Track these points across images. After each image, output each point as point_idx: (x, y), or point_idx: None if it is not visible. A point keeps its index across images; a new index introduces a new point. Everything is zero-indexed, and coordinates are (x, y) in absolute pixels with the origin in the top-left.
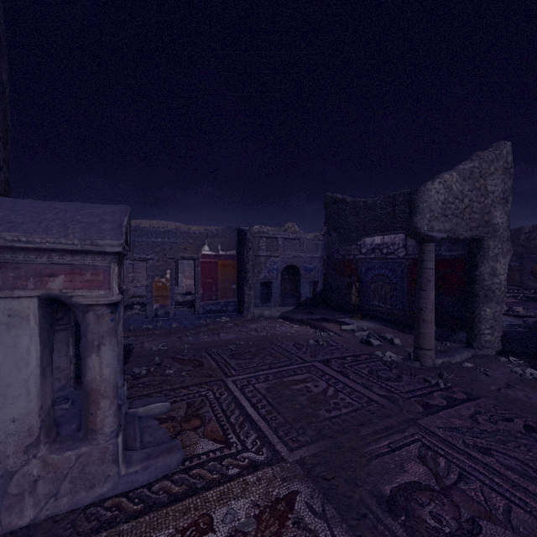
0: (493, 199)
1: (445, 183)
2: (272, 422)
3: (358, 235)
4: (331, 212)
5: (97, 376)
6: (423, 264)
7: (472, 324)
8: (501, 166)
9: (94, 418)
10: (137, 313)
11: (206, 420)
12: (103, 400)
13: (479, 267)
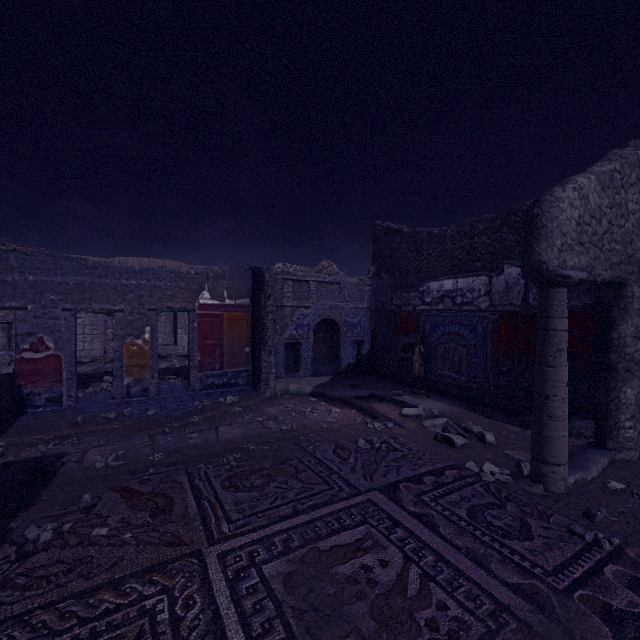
0: (634, 223)
1: (581, 190)
2: None
3: (420, 278)
4: (381, 247)
5: None
6: (549, 323)
7: (606, 412)
8: None
9: None
10: (103, 389)
11: None
12: None
13: (617, 325)
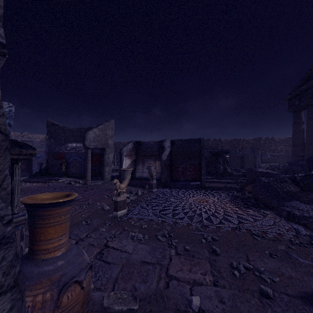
0: (109, 136)
1: (94, 132)
2: None
3: (65, 142)
4: (51, 129)
5: None
6: (87, 155)
7: (103, 173)
8: (111, 127)
9: None
10: None
11: None
12: None
13: (105, 156)
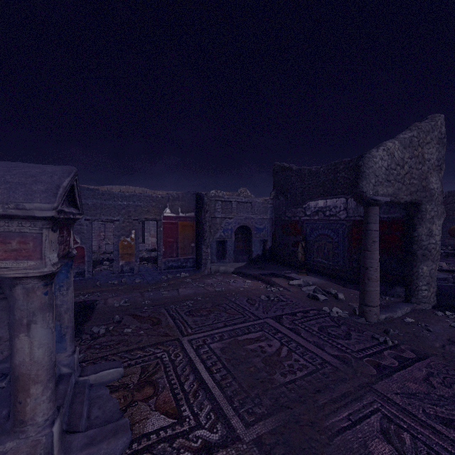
0: (429, 166)
1: (389, 150)
2: (227, 389)
3: (303, 199)
4: (278, 179)
5: (27, 359)
6: (368, 226)
7: (411, 280)
8: (436, 136)
9: (23, 407)
10: (105, 269)
11: (159, 388)
12: (34, 386)
13: (417, 228)
